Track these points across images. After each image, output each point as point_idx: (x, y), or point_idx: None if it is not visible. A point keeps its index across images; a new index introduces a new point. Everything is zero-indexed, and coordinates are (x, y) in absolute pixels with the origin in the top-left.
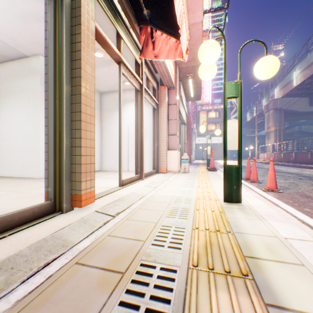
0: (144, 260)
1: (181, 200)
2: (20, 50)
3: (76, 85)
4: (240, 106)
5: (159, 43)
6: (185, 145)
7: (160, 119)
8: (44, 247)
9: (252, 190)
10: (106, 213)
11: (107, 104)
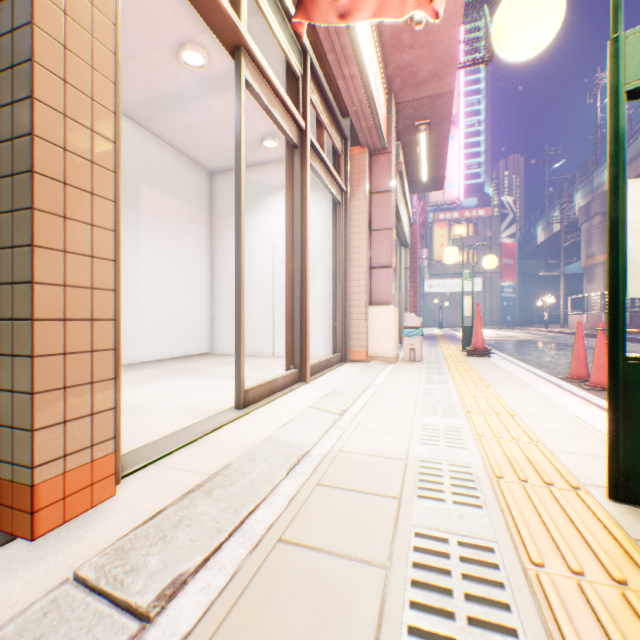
0: None
1: (438, 485)
2: None
3: (16, 26)
4: None
5: None
6: (407, 295)
7: (351, 229)
8: None
9: None
10: (116, 597)
11: (226, 199)
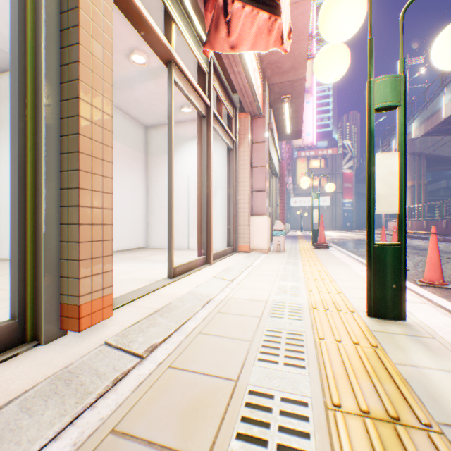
0: None
1: (282, 311)
2: None
3: (70, 80)
4: (404, 125)
5: (238, 24)
6: (277, 209)
7: (239, 166)
8: None
9: None
10: (127, 350)
11: (157, 145)
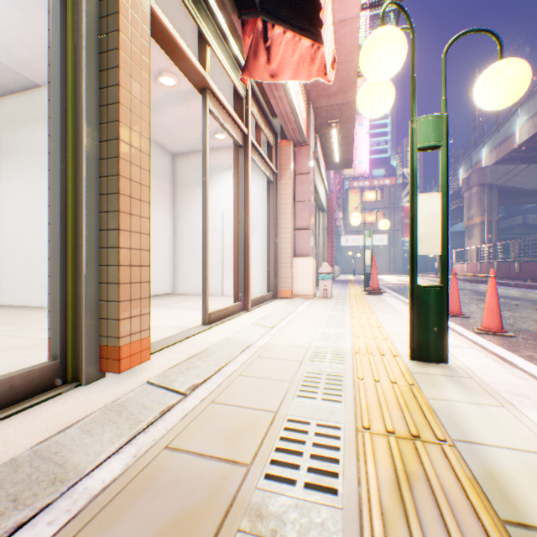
0: (245, 534)
1: (323, 356)
2: (24, 73)
3: (109, 121)
4: (446, 166)
5: (279, 50)
6: (324, 249)
7: (280, 201)
8: (3, 488)
9: (454, 332)
10: (170, 388)
11: (186, 175)
